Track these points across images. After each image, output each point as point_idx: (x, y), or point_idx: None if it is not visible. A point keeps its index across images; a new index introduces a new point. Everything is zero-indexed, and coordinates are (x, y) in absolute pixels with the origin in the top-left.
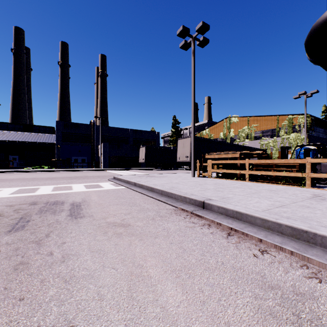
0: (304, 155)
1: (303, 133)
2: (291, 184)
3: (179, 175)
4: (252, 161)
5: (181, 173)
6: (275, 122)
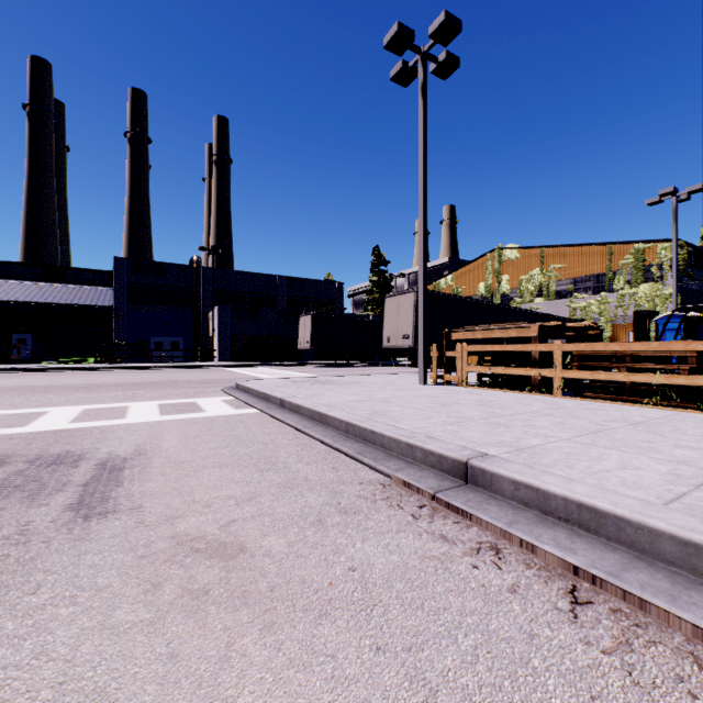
0: (685, 332)
1: (670, 282)
2: (676, 404)
3: (389, 379)
4: (570, 347)
5: (393, 375)
6: (603, 259)
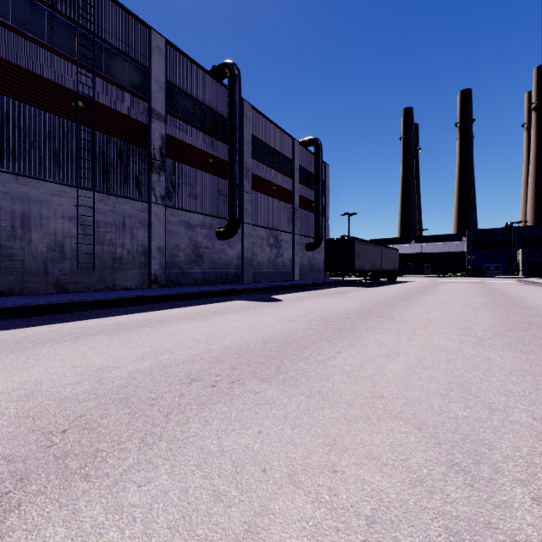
0: None
1: None
2: None
3: None
4: None
5: None
6: None
